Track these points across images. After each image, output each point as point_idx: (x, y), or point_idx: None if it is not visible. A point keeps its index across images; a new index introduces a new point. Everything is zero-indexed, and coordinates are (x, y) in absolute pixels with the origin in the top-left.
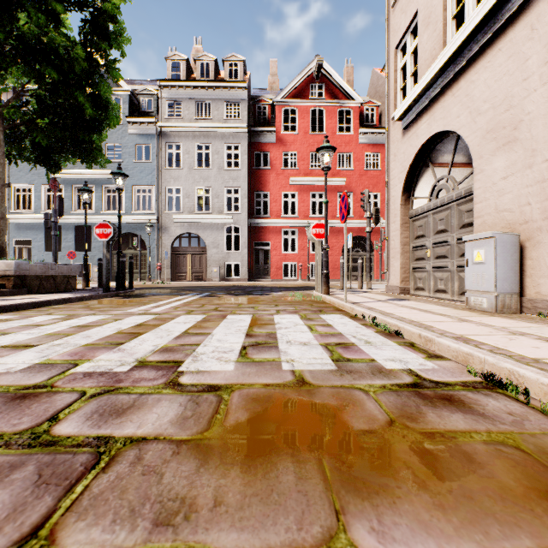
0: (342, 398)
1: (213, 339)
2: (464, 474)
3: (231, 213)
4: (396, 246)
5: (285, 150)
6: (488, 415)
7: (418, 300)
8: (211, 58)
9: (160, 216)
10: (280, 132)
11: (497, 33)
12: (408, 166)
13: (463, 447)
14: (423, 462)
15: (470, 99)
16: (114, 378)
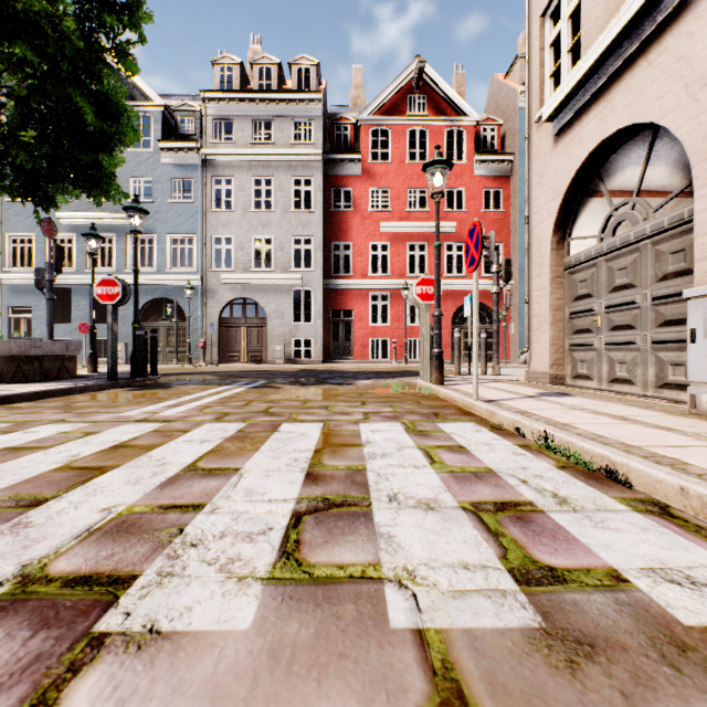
0: None
1: (237, 488)
2: None
3: (300, 271)
4: (543, 311)
5: (374, 185)
6: None
7: (589, 396)
8: (274, 61)
9: (204, 275)
10: (367, 161)
11: None
12: (565, 189)
13: None
14: None
15: (686, 64)
16: None
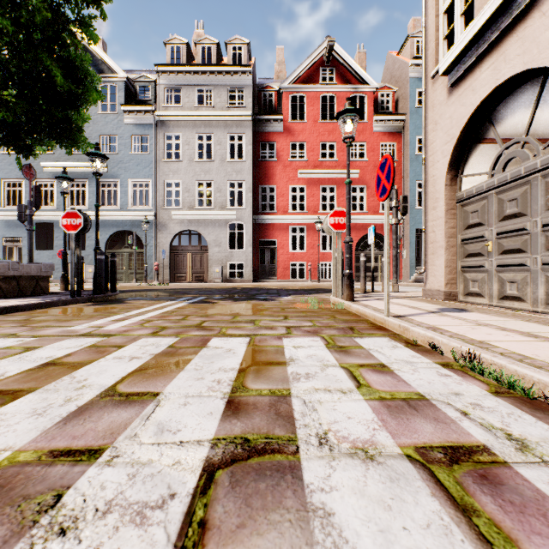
0: None
1: (148, 423)
2: None
3: (234, 209)
4: (438, 238)
5: (293, 140)
6: None
7: (485, 312)
8: (213, 42)
9: (158, 212)
10: (287, 120)
11: None
12: (458, 133)
13: None
14: None
15: None
16: None
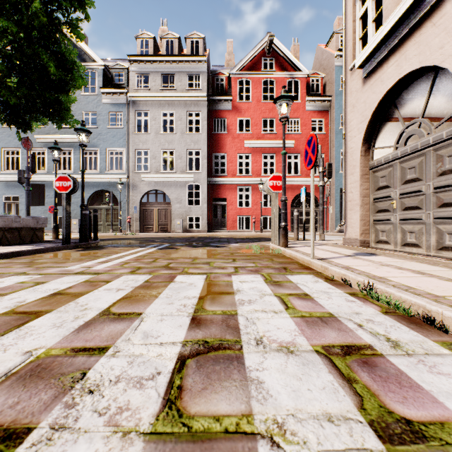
0: None
1: (137, 332)
2: None
3: (192, 172)
4: (355, 198)
5: (240, 116)
6: None
7: (389, 256)
8: (175, 36)
9: (130, 175)
10: (236, 100)
11: None
12: (370, 114)
13: None
14: None
15: None
16: None
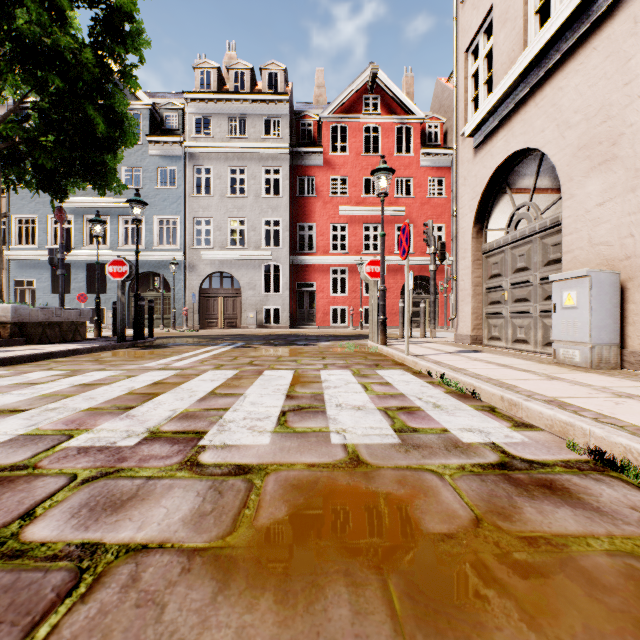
0: (410, 485)
1: (245, 402)
2: (588, 607)
3: (270, 249)
4: (467, 287)
5: (334, 174)
6: (605, 511)
7: (493, 353)
8: (247, 66)
9: (187, 252)
10: (328, 153)
11: (591, 29)
12: (481, 192)
13: (580, 561)
14: (528, 586)
15: (557, 110)
16: (116, 456)
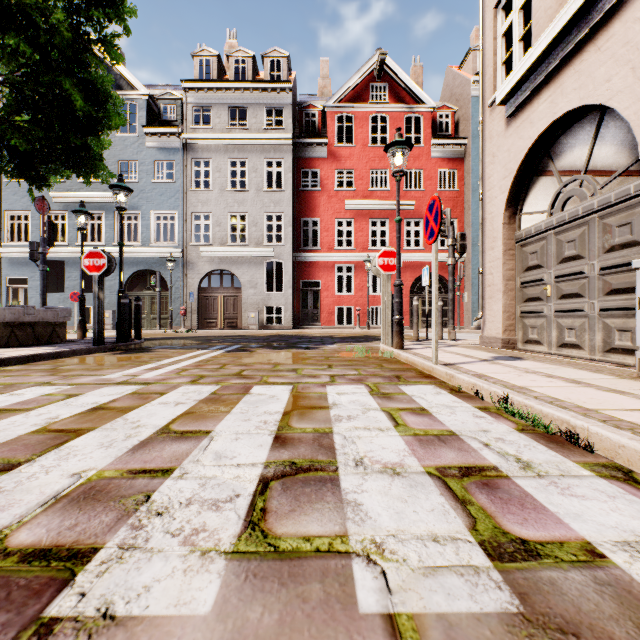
0: None
1: (207, 452)
2: None
3: (272, 245)
4: (496, 281)
5: (339, 166)
6: None
7: (540, 360)
8: (248, 54)
9: (185, 248)
10: (333, 144)
11: None
12: (516, 168)
13: None
14: None
15: (633, 48)
16: None
